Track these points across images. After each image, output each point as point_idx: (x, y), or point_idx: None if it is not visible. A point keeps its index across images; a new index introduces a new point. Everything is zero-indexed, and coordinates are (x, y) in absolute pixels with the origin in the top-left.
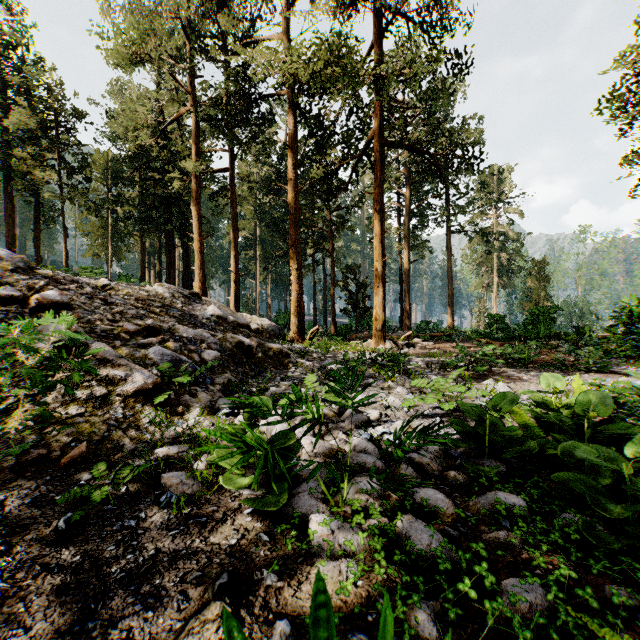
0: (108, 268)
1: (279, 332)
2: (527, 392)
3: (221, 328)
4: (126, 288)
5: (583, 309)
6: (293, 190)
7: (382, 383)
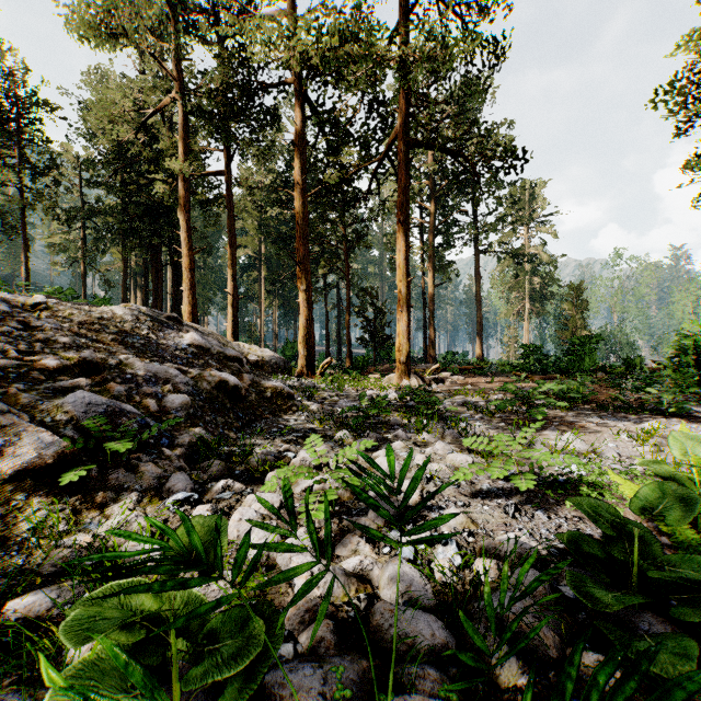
0: (84, 290)
1: (284, 365)
2: (649, 463)
3: (201, 362)
4: (70, 308)
5: (620, 339)
6: (301, 197)
7: (414, 435)
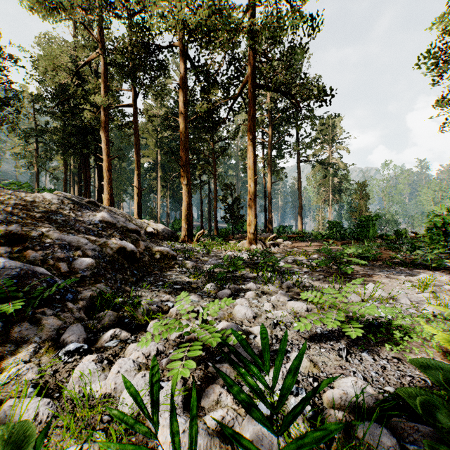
0: (37, 184)
1: (172, 235)
2: None
3: (108, 233)
4: (10, 194)
5: (388, 217)
6: (183, 122)
7: (261, 285)
